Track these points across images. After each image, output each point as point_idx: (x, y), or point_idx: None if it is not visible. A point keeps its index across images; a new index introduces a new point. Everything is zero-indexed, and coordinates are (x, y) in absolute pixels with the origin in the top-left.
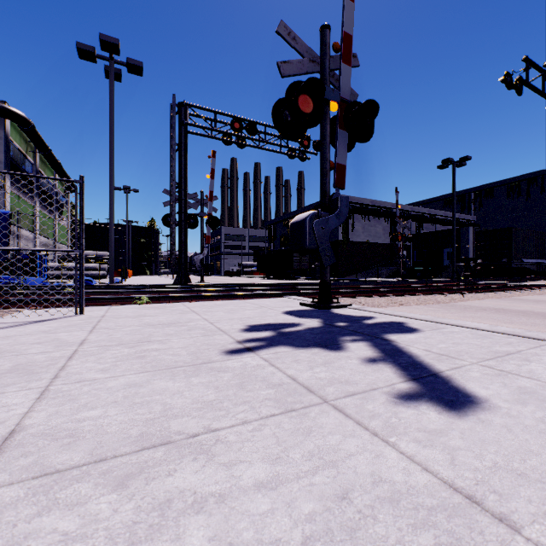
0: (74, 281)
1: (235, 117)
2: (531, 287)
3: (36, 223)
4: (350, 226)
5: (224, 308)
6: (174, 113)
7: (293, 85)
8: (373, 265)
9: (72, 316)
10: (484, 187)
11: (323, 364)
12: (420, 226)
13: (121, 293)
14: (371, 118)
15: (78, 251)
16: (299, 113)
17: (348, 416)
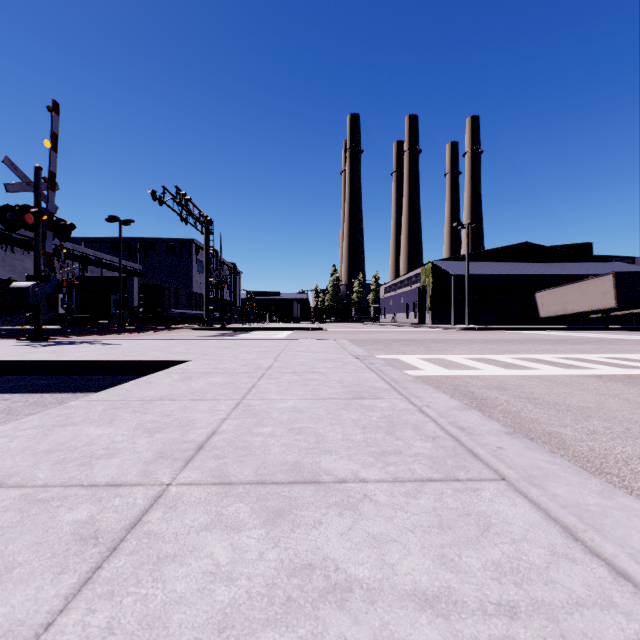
0: None
1: None
2: (170, 329)
3: None
4: None
5: None
6: None
7: (22, 206)
8: (20, 310)
9: None
10: (149, 240)
11: (80, 345)
12: (84, 268)
13: None
14: (71, 229)
15: None
16: (26, 224)
17: (96, 346)
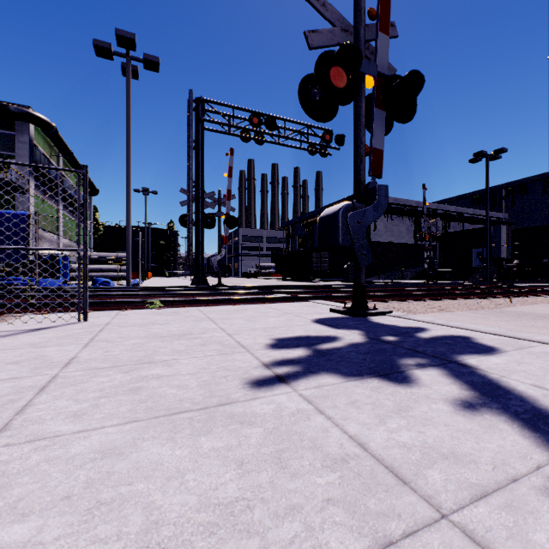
0: (93, 283)
1: (253, 112)
2: None
3: (59, 226)
4: (371, 226)
5: (244, 314)
6: (191, 109)
7: (324, 55)
8: (396, 266)
9: (74, 323)
10: (517, 182)
11: (397, 412)
12: (446, 225)
13: (135, 296)
14: (414, 93)
15: (82, 250)
16: (331, 88)
17: None
